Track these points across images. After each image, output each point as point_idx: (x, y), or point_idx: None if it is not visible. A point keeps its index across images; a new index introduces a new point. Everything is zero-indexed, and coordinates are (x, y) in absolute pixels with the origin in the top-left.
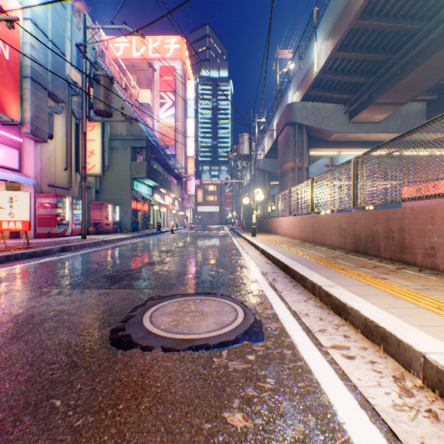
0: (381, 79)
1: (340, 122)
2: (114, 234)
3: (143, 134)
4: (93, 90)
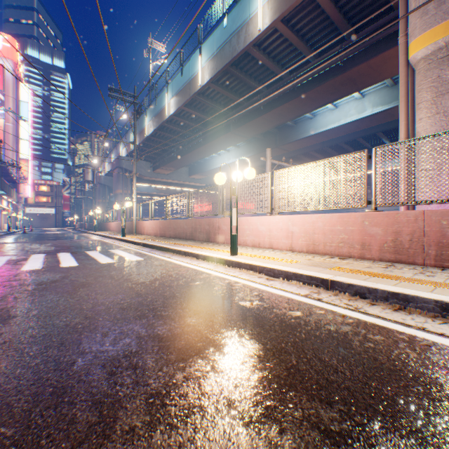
0: (161, 161)
1: (149, 171)
2: None
3: None
4: None
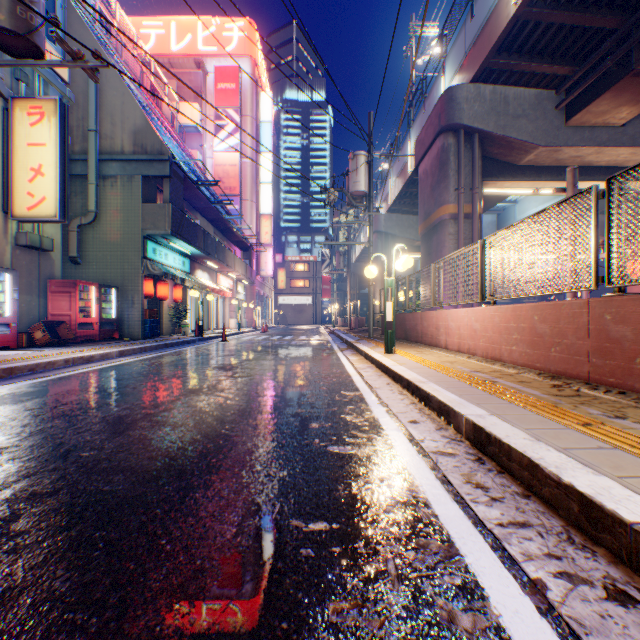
0: None
1: (547, 124)
2: (93, 344)
3: (165, 150)
4: (52, 49)
